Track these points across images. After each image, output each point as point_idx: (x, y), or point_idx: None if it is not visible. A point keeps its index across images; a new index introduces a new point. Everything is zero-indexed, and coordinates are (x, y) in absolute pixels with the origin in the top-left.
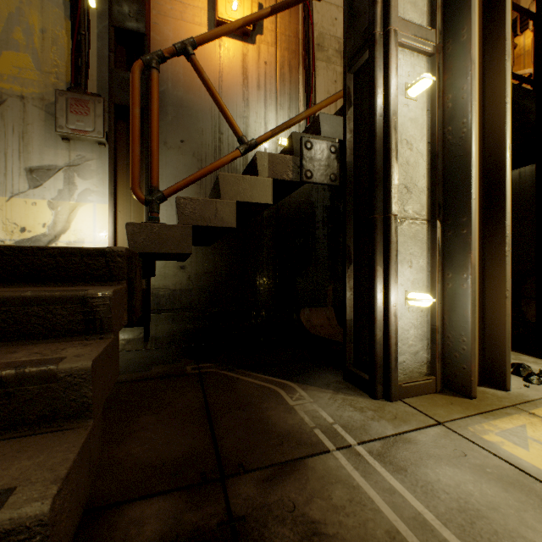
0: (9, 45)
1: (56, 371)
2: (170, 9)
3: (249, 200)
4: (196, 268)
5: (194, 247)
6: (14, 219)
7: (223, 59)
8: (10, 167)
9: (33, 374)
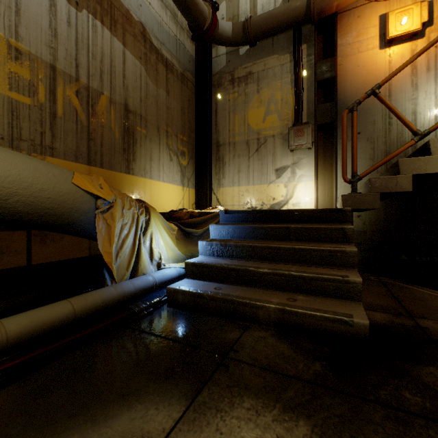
0: (268, 113)
1: (345, 250)
2: (350, 51)
3: (422, 172)
4: (369, 217)
5: None
6: (270, 194)
7: (392, 63)
8: (268, 170)
9: (339, 250)
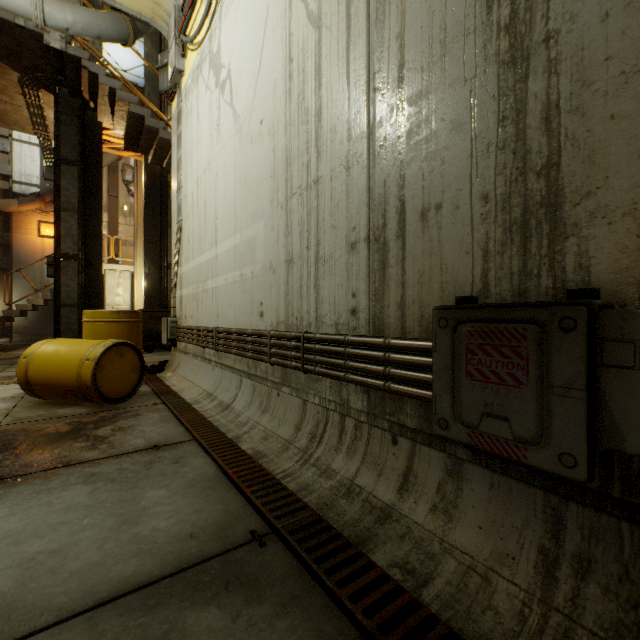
0: None
1: None
2: (22, 231)
3: (37, 304)
4: (33, 319)
5: (32, 312)
6: None
7: (45, 246)
8: None
9: None
